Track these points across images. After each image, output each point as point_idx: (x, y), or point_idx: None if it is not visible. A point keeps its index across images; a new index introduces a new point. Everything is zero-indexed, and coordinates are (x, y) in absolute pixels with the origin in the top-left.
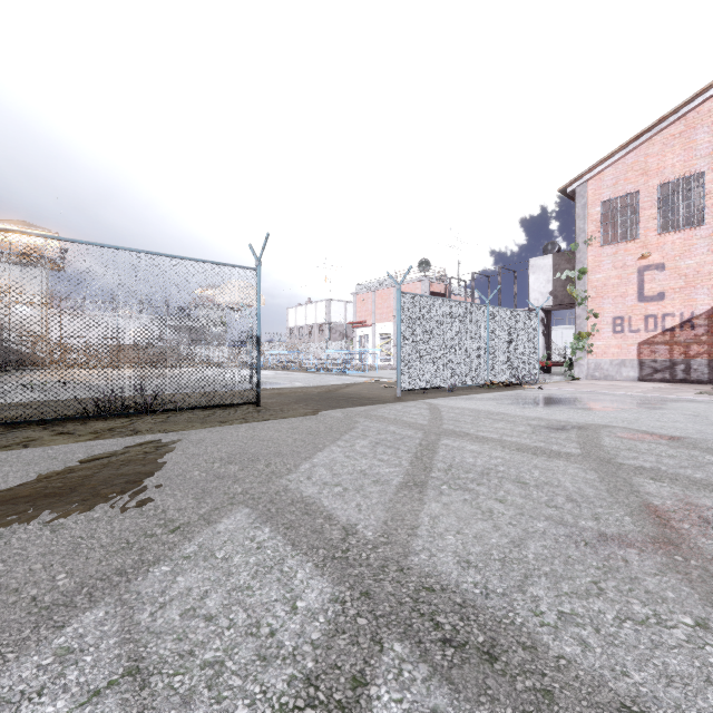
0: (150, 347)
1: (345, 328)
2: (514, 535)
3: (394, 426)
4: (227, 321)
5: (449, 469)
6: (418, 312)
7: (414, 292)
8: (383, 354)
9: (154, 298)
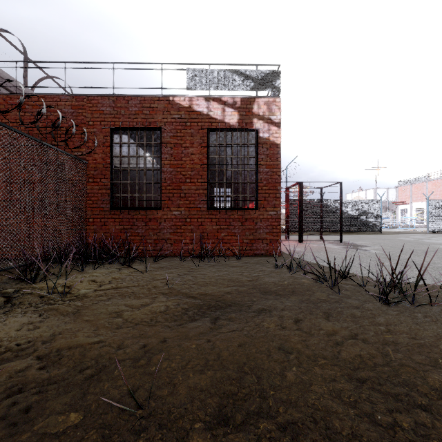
0: (358, 218)
1: (388, 204)
2: (441, 239)
3: (425, 236)
4: (373, 212)
5: (436, 238)
6: (436, 205)
7: (441, 184)
8: (418, 219)
9: (359, 208)
